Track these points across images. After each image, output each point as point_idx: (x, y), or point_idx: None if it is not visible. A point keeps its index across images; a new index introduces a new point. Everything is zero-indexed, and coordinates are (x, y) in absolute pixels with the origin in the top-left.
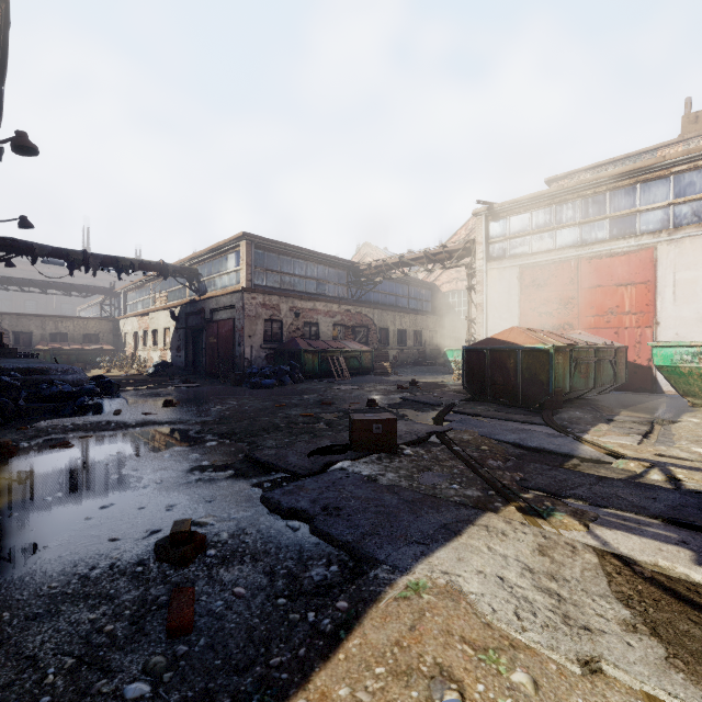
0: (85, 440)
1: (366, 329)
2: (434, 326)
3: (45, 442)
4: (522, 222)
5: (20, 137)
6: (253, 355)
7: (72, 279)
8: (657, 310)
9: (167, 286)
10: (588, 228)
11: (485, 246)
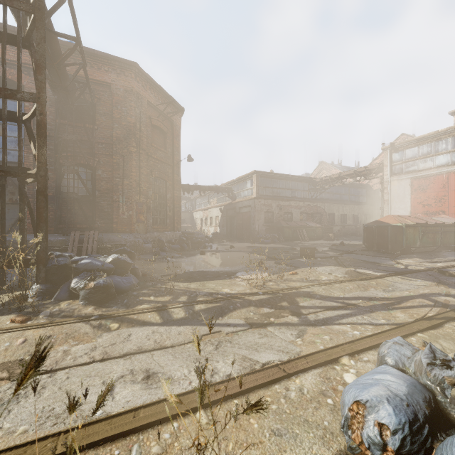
0: (217, 253)
1: (320, 215)
2: (368, 211)
3: (208, 253)
4: (413, 152)
5: (189, 157)
6: (259, 229)
7: None
8: None
9: (216, 196)
10: None
11: (389, 167)
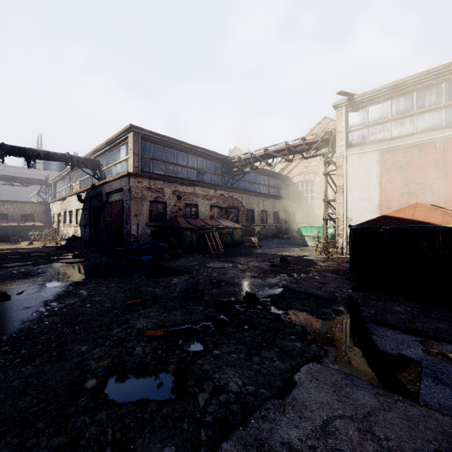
0: None
1: (237, 210)
2: (288, 208)
3: None
4: (382, 110)
5: None
6: (139, 232)
7: (27, 175)
8: None
9: (80, 176)
10: None
11: (345, 134)
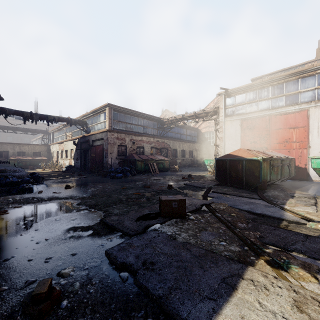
0: (16, 209)
1: (166, 150)
2: (198, 148)
3: None
4: (242, 98)
5: None
6: (112, 162)
7: (29, 126)
8: (309, 140)
9: (72, 129)
10: (274, 100)
11: (224, 109)
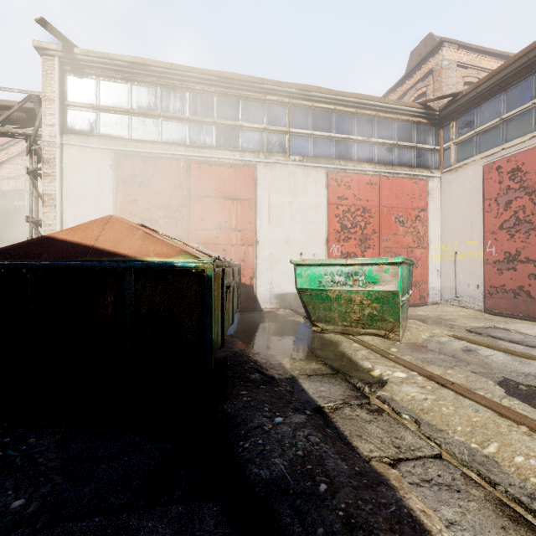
0: None
1: None
2: None
3: None
4: (119, 92)
5: None
6: None
7: None
8: (257, 229)
9: None
10: (197, 129)
11: (59, 106)
